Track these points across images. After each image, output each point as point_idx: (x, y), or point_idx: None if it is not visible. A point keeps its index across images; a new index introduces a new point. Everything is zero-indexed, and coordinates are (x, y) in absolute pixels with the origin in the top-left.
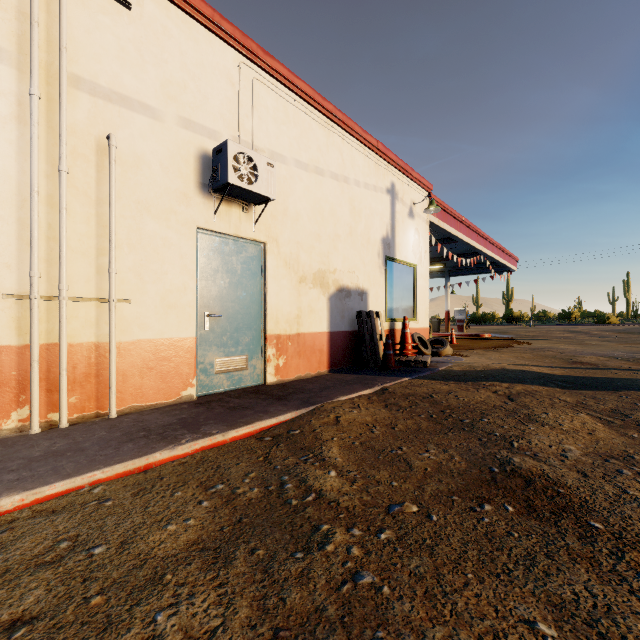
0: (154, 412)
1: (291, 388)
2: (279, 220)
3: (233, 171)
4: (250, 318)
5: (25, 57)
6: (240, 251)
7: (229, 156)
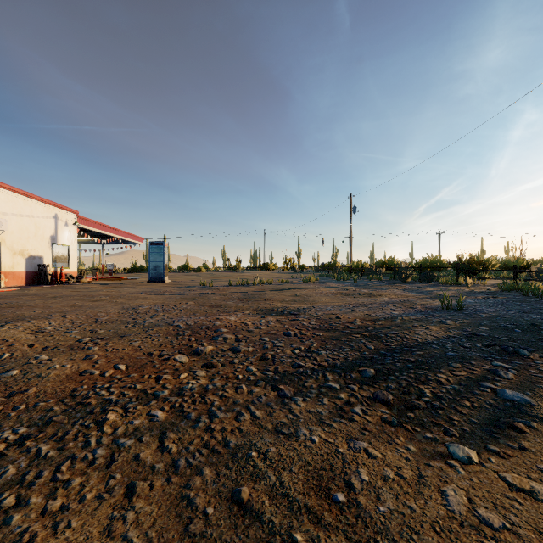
0: None
1: (14, 287)
2: (6, 234)
3: None
4: None
5: None
6: None
7: None
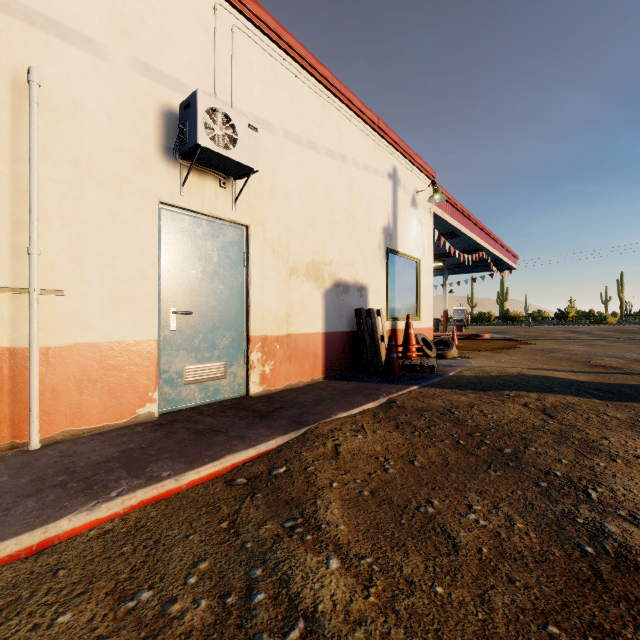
0: (94, 439)
1: (279, 401)
2: (265, 199)
3: (204, 130)
4: (229, 316)
5: None
6: (216, 234)
7: (199, 110)
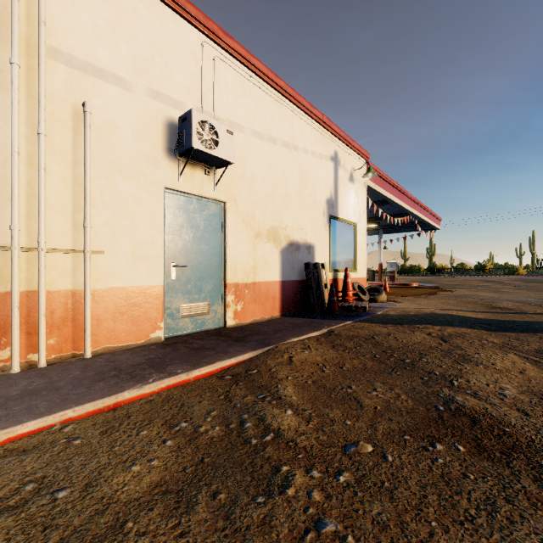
0: (125, 353)
1: (248, 330)
2: (237, 182)
3: (196, 137)
4: (212, 268)
5: (6, 29)
6: (203, 209)
7: (193, 123)
